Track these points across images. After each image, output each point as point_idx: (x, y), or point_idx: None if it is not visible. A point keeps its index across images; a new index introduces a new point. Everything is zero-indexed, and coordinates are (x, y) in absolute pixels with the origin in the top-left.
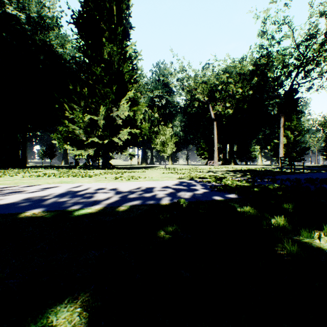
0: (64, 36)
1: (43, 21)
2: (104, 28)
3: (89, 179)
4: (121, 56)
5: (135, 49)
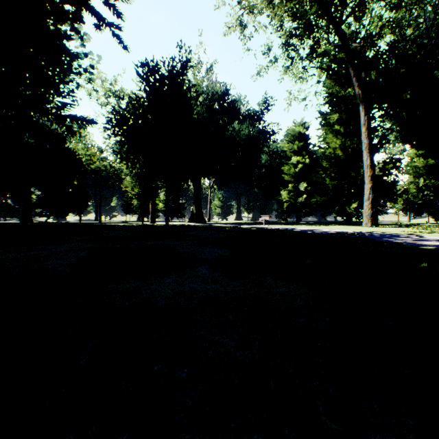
0: None
1: None
2: None
3: None
4: None
5: None
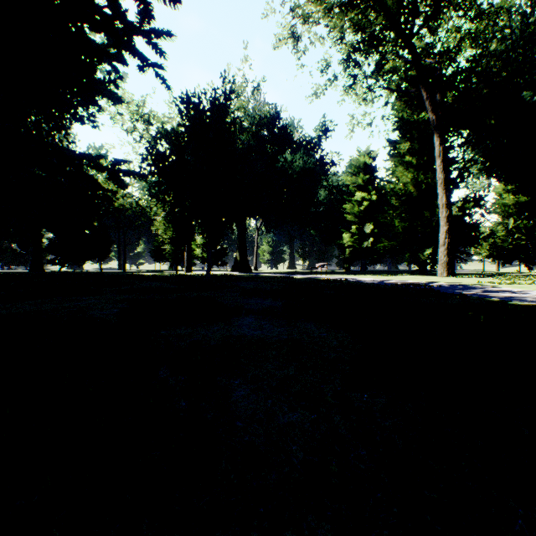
0: None
1: None
2: None
3: None
4: None
5: None
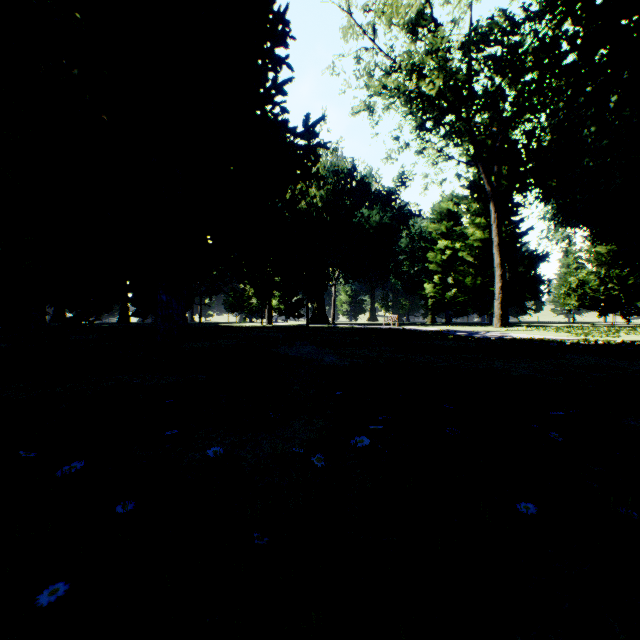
0: None
1: None
2: None
3: None
4: None
5: None
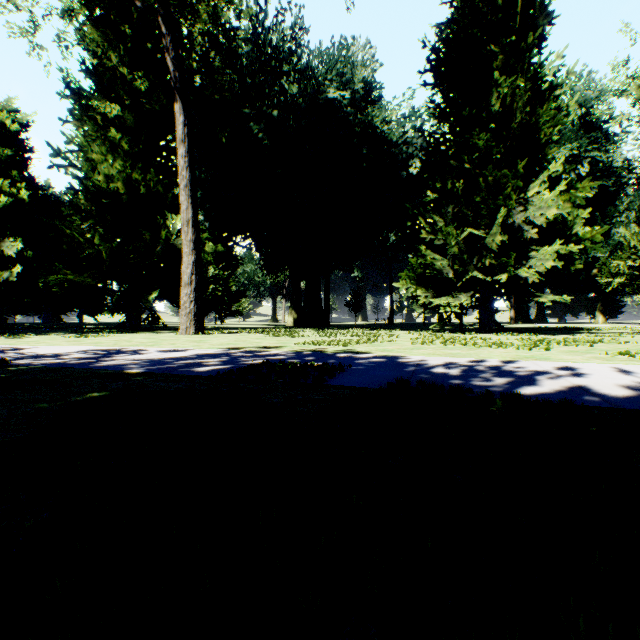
0: (390, 102)
1: (368, 90)
2: (493, 51)
3: (557, 353)
4: (534, 93)
5: (560, 65)
